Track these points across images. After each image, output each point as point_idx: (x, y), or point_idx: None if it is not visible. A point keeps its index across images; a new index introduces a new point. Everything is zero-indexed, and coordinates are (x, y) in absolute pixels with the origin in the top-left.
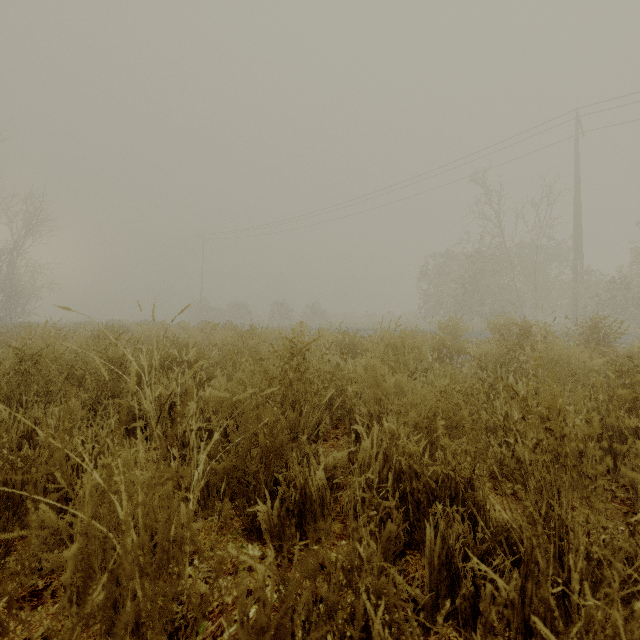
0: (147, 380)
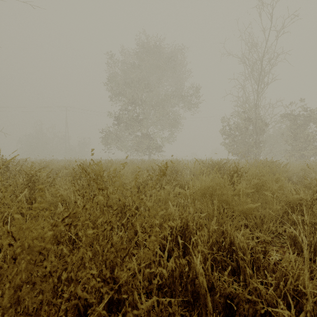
0: None
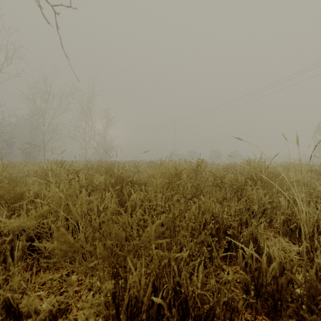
0: (296, 194)
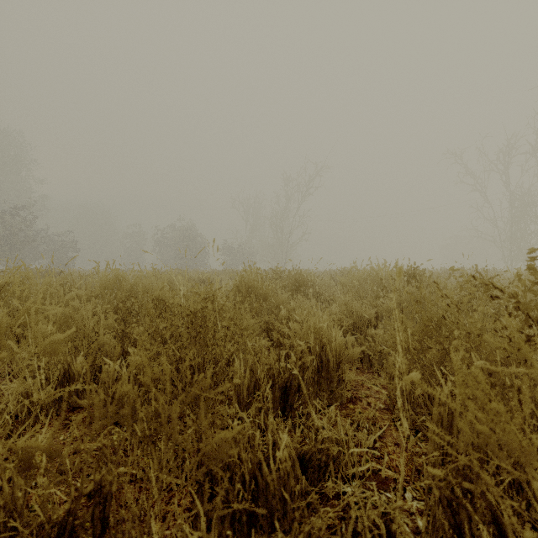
0: None
